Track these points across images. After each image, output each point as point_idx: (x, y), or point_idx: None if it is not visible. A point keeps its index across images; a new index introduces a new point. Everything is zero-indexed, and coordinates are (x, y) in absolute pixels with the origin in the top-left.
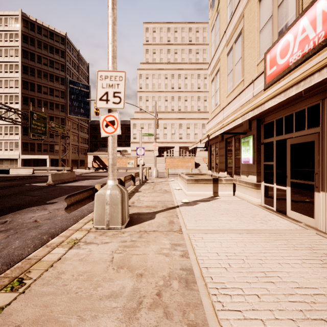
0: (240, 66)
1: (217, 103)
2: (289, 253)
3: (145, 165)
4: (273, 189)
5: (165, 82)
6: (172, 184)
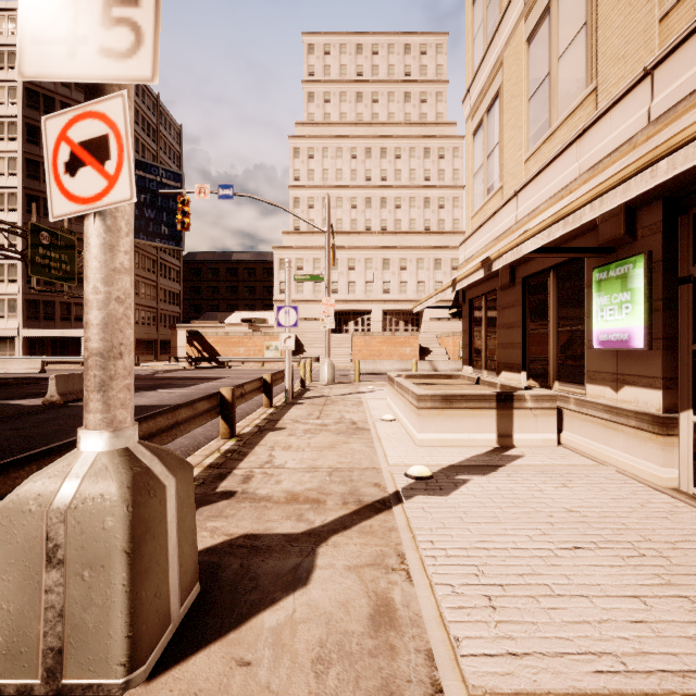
0: (580, 52)
1: (492, 186)
2: None
3: (307, 353)
4: None
5: (351, 165)
6: (372, 401)
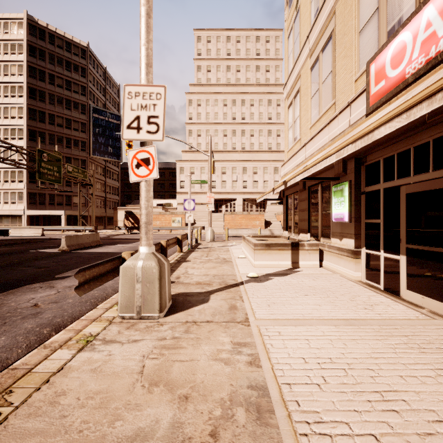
0: (330, 83)
1: (296, 137)
2: (414, 359)
3: (197, 224)
4: (379, 258)
5: (223, 110)
6: (234, 250)
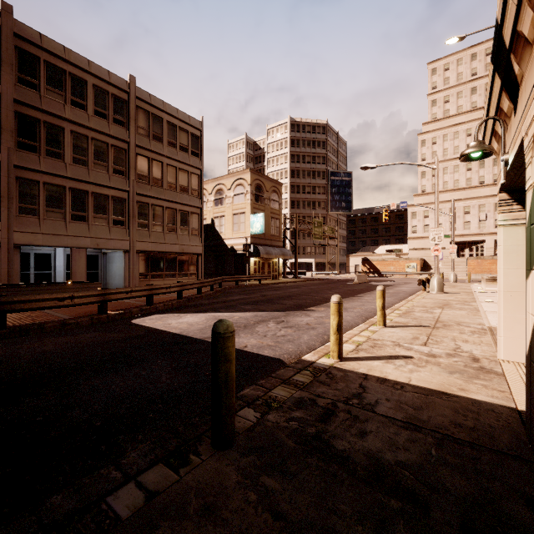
0: None
1: None
2: None
3: (433, 270)
4: None
5: (466, 141)
6: (474, 286)
